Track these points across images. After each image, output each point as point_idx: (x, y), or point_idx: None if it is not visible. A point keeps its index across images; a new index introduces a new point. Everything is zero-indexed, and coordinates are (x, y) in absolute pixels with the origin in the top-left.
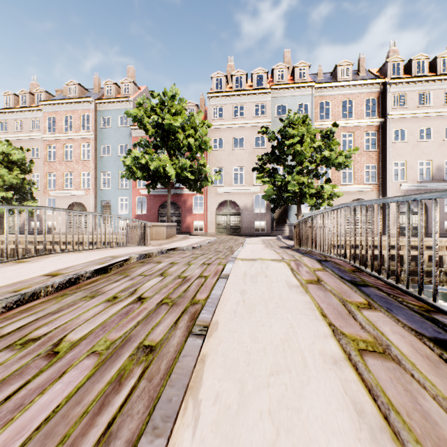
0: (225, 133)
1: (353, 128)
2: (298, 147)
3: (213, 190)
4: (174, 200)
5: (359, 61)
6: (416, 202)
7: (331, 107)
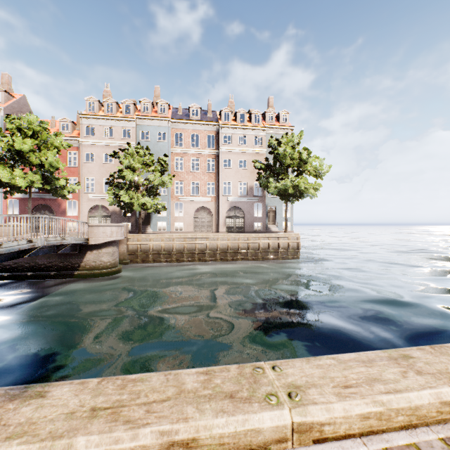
0: (97, 149)
1: (199, 155)
2: (126, 171)
3: (85, 196)
4: (49, 203)
5: (208, 105)
6: (239, 210)
7: (184, 137)
